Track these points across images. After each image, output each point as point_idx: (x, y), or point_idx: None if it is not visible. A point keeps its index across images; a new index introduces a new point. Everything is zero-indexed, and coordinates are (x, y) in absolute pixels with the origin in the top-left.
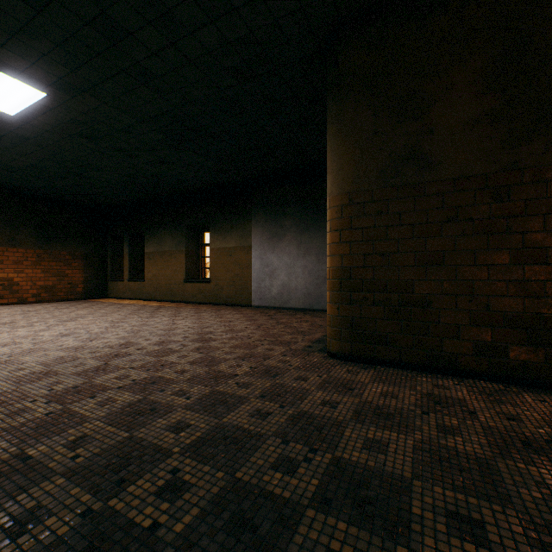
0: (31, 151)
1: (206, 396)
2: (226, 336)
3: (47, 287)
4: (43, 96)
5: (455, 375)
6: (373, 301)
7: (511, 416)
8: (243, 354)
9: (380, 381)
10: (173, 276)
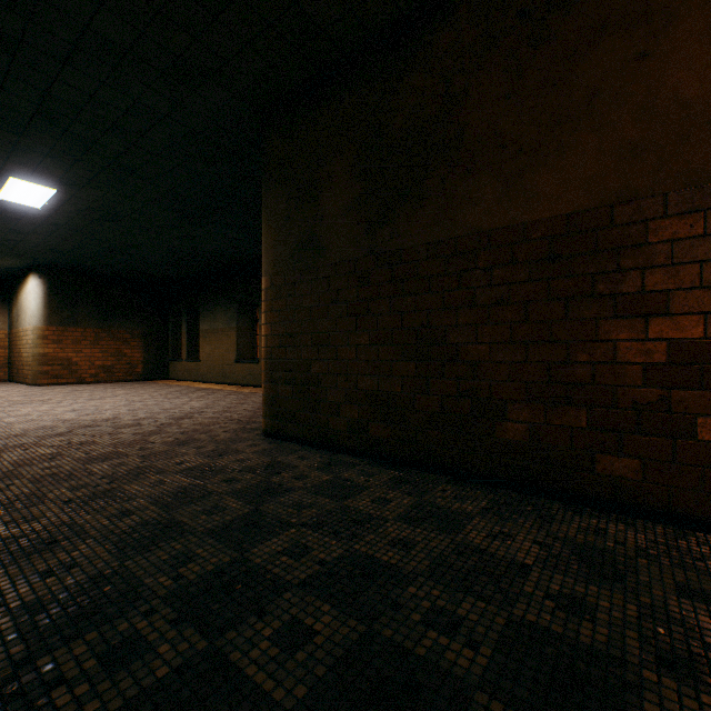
0: (69, 235)
1: (103, 453)
2: (208, 416)
3: (105, 367)
4: (55, 192)
5: (337, 451)
6: (286, 380)
7: (307, 477)
8: (191, 430)
9: (260, 452)
10: (226, 356)
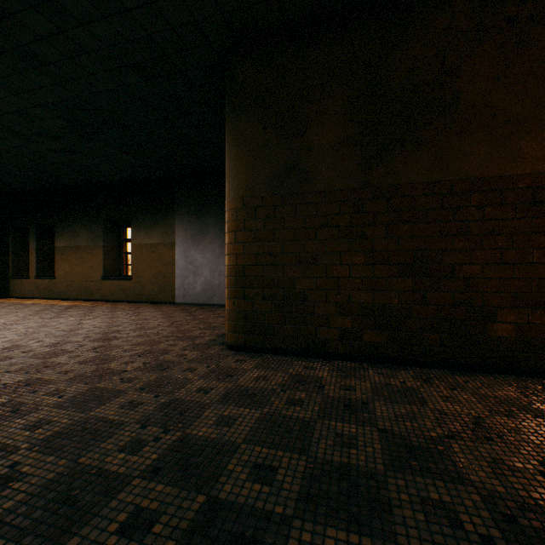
0: None
1: (83, 393)
2: (133, 334)
3: None
4: None
5: (326, 358)
6: (263, 296)
7: (350, 387)
8: (142, 351)
9: (261, 367)
10: (90, 273)
